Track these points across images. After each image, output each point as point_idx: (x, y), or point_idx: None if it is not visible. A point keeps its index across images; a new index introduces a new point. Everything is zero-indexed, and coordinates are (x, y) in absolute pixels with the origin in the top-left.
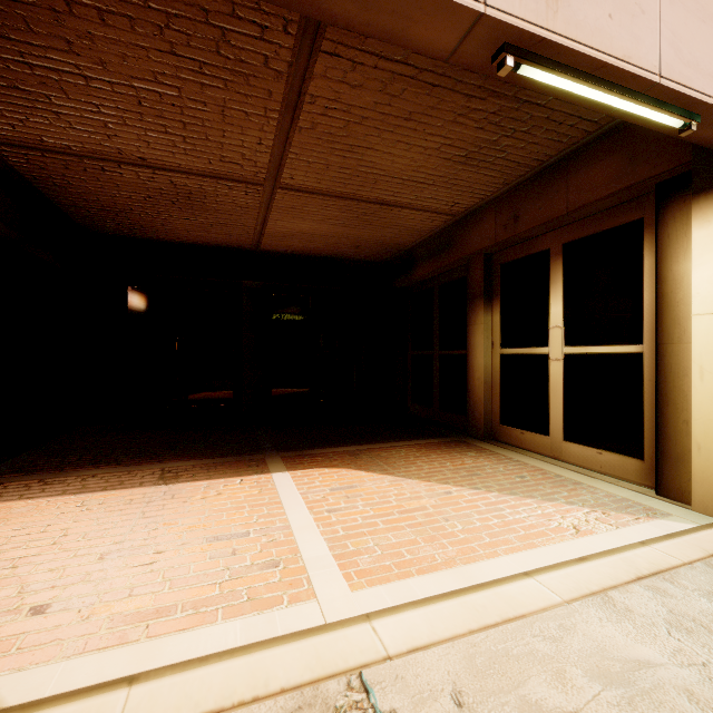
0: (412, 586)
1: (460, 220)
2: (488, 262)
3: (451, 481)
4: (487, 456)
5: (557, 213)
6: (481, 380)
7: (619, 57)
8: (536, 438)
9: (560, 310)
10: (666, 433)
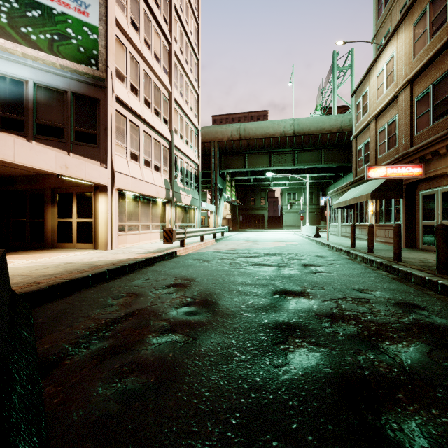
0: (41, 259)
1: (42, 174)
2: (53, 191)
3: (43, 253)
4: (53, 250)
5: (74, 185)
6: (51, 229)
7: (78, 177)
8: (69, 244)
9: (76, 209)
10: (96, 237)
